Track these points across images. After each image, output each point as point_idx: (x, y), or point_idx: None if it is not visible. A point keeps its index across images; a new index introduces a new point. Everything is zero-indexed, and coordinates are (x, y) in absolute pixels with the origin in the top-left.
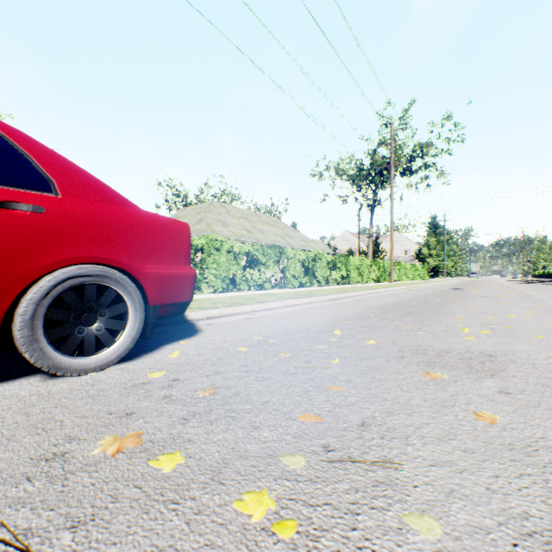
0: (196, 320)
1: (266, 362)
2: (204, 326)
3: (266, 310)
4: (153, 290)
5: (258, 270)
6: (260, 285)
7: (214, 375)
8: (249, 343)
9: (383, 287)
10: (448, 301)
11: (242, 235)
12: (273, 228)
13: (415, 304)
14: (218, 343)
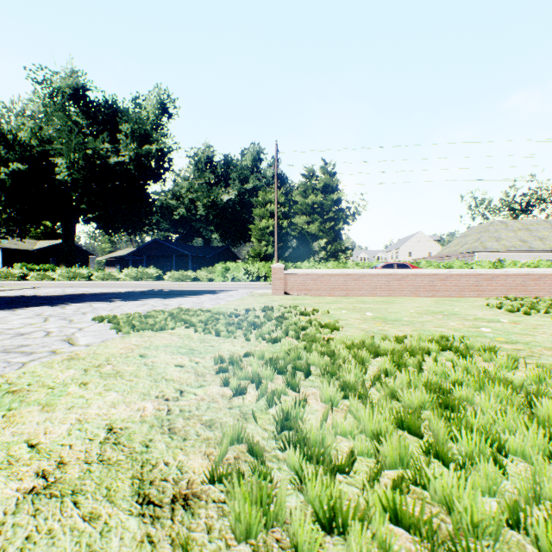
0: None
1: None
2: None
3: None
4: None
5: None
6: None
7: None
8: None
9: None
10: None
11: (513, 245)
12: None
13: None
14: None
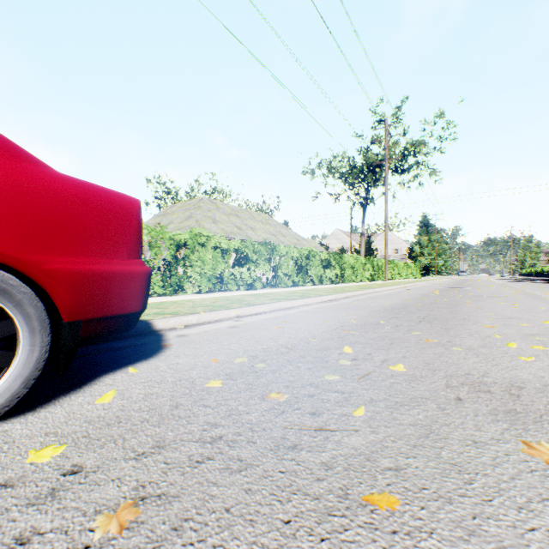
0: (166, 330)
1: (247, 415)
2: (174, 339)
3: (256, 315)
4: (67, 297)
5: (248, 268)
6: (251, 284)
7: (151, 454)
8: (227, 371)
9: (380, 286)
10: (458, 302)
11: (233, 232)
12: (265, 225)
13: (423, 305)
14: (183, 371)
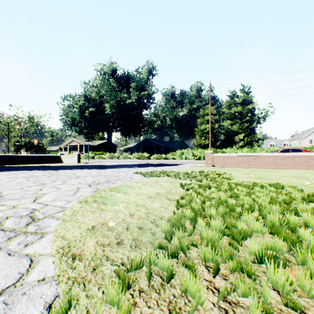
0: None
1: None
2: None
3: None
4: None
5: None
6: None
7: None
8: None
9: None
10: None
11: None
12: None
13: None
14: None
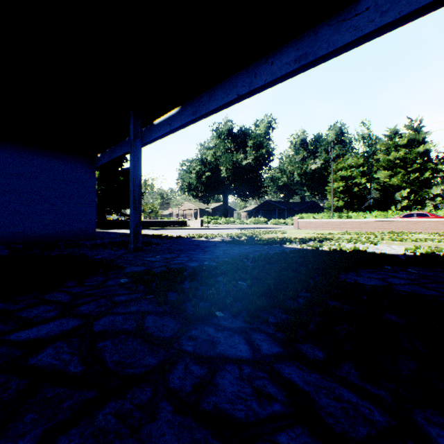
0: None
1: None
2: None
3: None
4: None
5: None
6: None
7: None
8: None
9: None
10: None
11: None
12: None
13: None
14: None
